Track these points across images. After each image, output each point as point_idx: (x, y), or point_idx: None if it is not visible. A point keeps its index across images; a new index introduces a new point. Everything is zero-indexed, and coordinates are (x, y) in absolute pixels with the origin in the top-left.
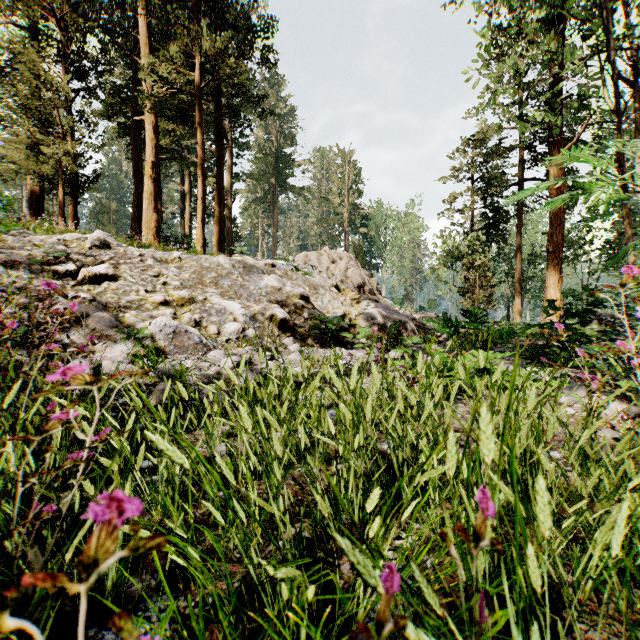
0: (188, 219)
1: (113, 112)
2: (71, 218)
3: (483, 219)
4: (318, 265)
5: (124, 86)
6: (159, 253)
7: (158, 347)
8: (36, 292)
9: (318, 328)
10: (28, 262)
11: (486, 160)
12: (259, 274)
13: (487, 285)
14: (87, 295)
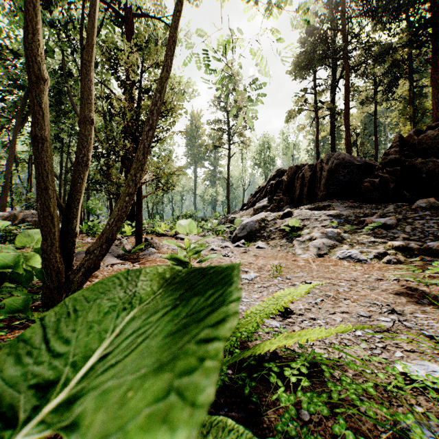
0: None
1: None
2: None
3: None
4: None
5: None
6: None
7: None
8: None
9: None
10: None
11: None
12: None
13: None
14: None
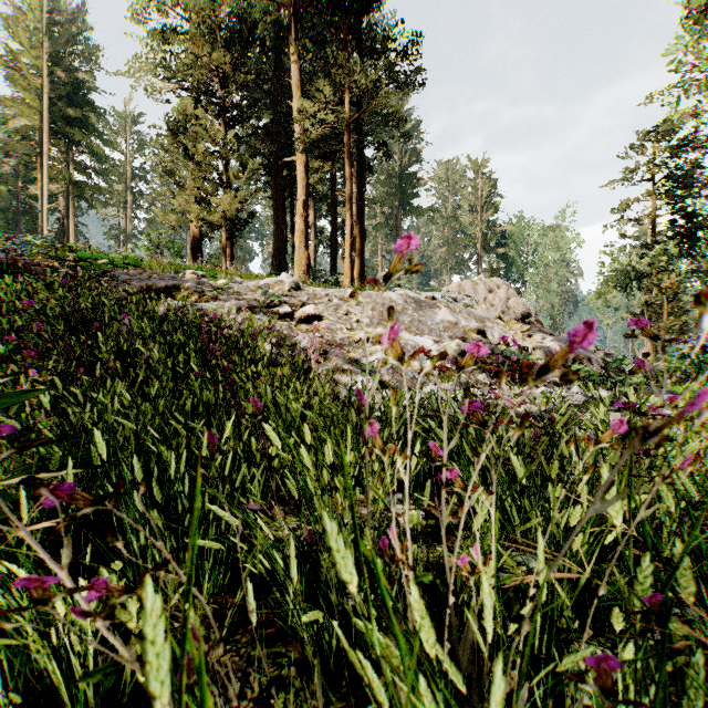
0: (313, 251)
1: (253, 154)
2: (229, 260)
3: (670, 228)
4: (474, 295)
5: (264, 128)
6: (333, 291)
7: (383, 381)
8: (276, 332)
9: (502, 364)
10: (259, 306)
11: (675, 154)
12: (430, 308)
13: (679, 311)
14: (319, 334)
